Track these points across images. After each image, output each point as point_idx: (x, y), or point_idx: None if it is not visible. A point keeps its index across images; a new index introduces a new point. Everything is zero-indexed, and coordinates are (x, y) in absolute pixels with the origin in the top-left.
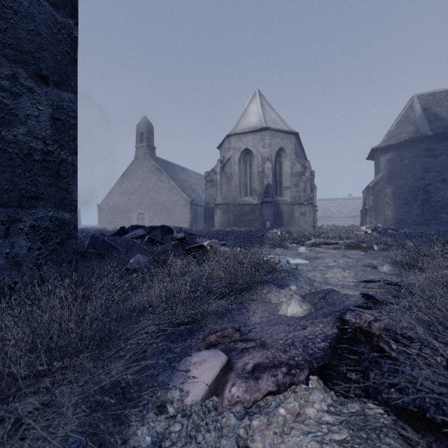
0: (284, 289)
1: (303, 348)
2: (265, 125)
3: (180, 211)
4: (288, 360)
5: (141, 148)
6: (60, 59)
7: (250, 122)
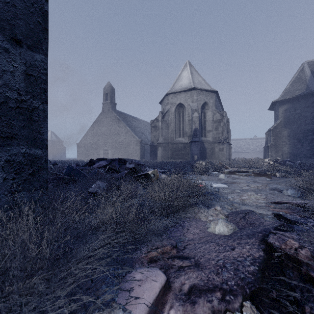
0: (211, 209)
1: (234, 271)
2: (193, 86)
3: (133, 148)
4: (222, 284)
5: (106, 104)
6: (33, 28)
7: (183, 84)
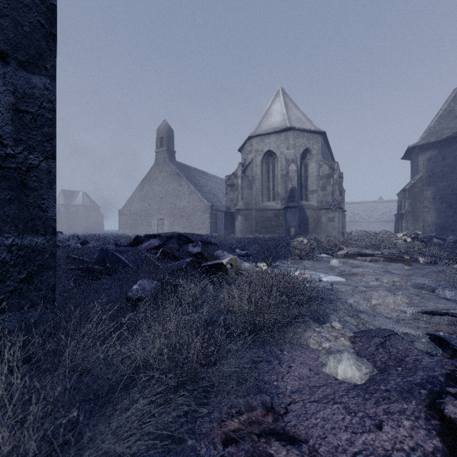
0: (324, 326)
1: None
2: (289, 125)
3: (200, 217)
4: None
5: (160, 152)
6: (29, 32)
7: (273, 122)
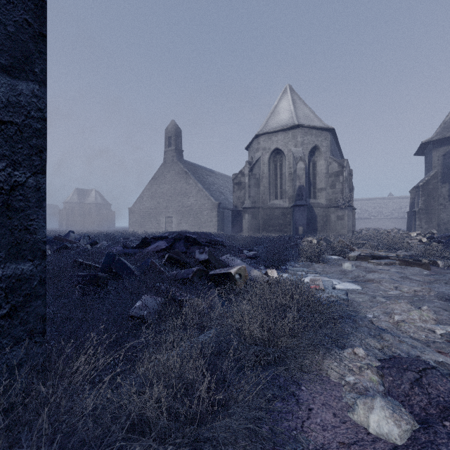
0: (346, 351)
1: None
2: (297, 122)
3: (207, 215)
4: None
5: (169, 151)
6: (13, 32)
7: (281, 120)
